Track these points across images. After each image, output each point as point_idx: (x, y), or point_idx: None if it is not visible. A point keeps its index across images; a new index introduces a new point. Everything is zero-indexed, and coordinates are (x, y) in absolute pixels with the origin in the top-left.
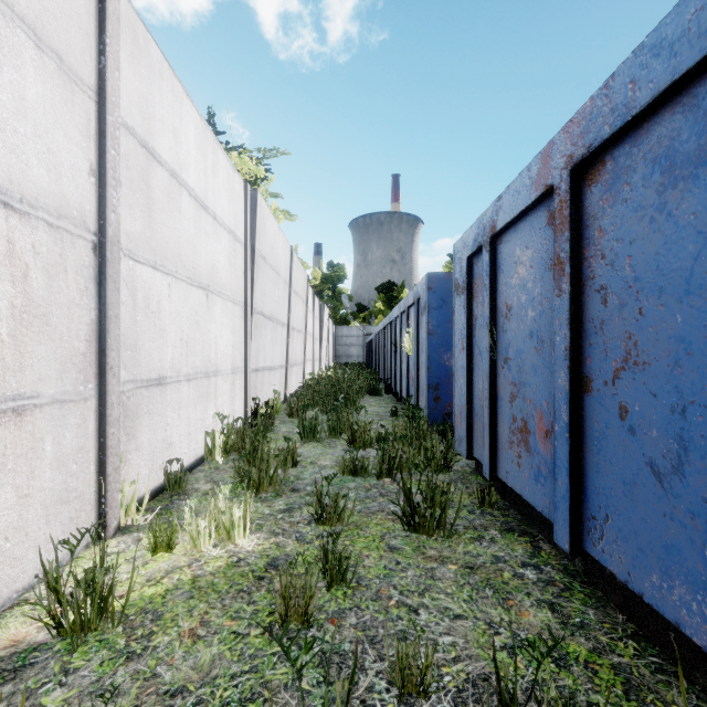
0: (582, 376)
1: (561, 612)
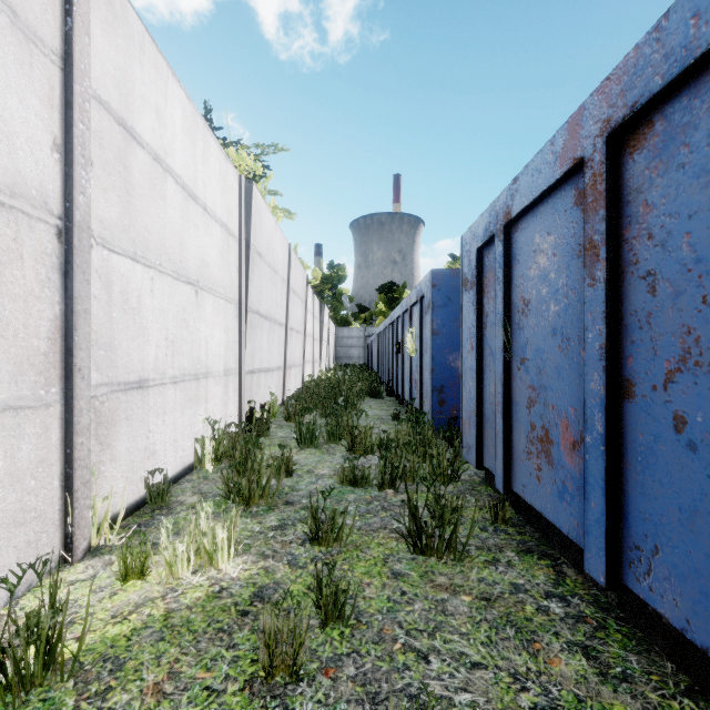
0: (621, 379)
1: (598, 659)
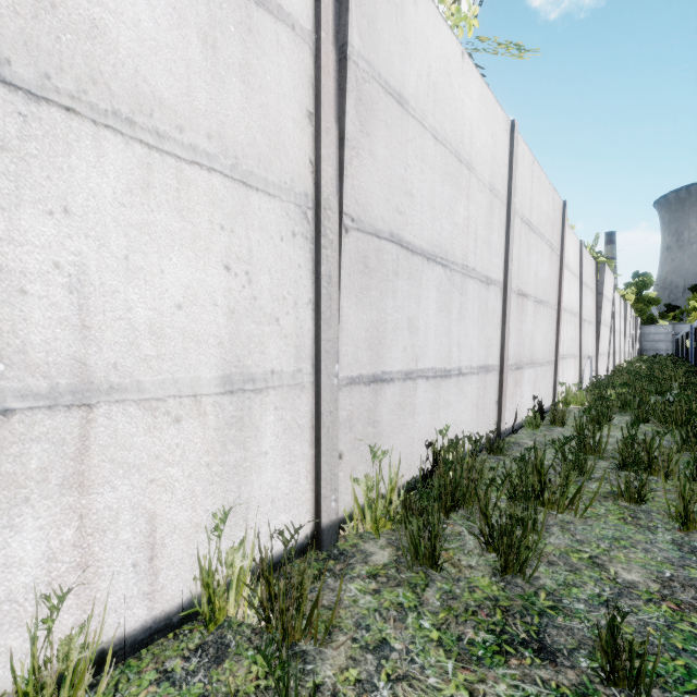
0: None
1: None
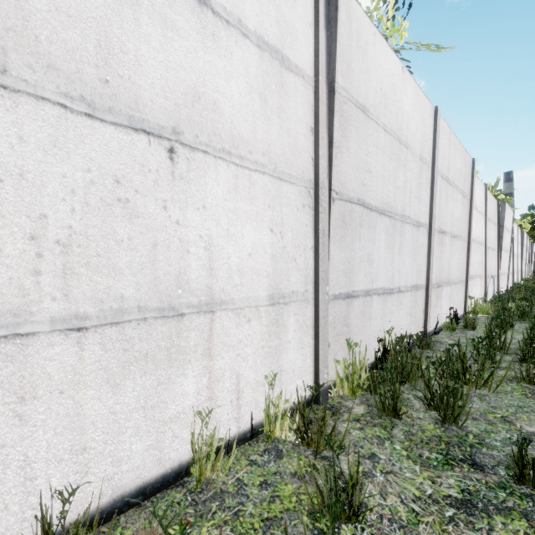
0: None
1: None
